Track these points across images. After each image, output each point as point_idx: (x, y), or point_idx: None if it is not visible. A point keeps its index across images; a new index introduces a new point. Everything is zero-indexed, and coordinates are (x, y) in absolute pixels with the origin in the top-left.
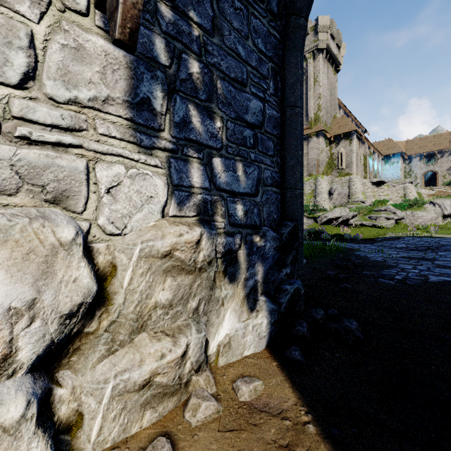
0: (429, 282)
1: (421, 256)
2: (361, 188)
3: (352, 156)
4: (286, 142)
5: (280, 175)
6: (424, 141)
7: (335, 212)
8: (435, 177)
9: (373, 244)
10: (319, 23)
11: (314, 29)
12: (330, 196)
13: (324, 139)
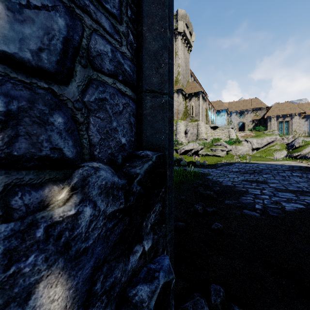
0: (288, 212)
1: (254, 178)
2: (205, 130)
3: (199, 108)
4: (145, 8)
5: (136, 67)
6: (238, 104)
7: (189, 145)
8: (243, 125)
9: (216, 168)
10: (179, 14)
11: (175, 17)
12: (185, 134)
13: (182, 95)
